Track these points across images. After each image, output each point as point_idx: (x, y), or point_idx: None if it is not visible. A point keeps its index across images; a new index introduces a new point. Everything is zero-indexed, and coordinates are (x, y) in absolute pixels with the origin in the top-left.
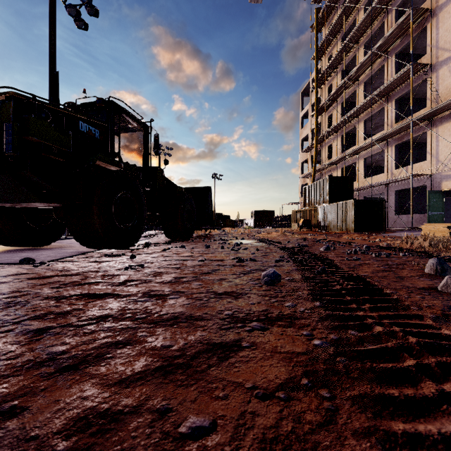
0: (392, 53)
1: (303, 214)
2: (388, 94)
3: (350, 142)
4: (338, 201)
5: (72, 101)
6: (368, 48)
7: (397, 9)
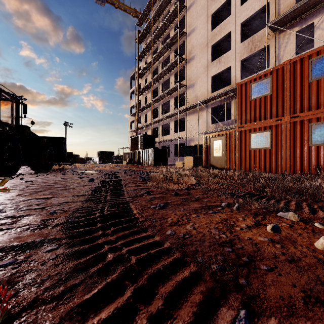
0: (173, 73)
1: (130, 155)
2: (171, 94)
3: (156, 114)
4: (147, 148)
5: None
6: (164, 65)
7: (175, 51)
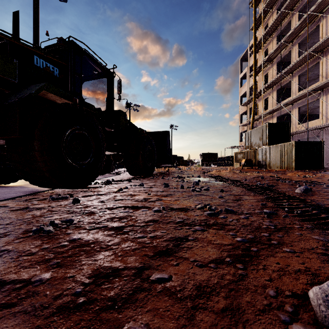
0: (327, 14)
1: (244, 155)
2: (323, 50)
3: (284, 95)
4: (277, 144)
5: (36, 44)
6: (301, 15)
7: None
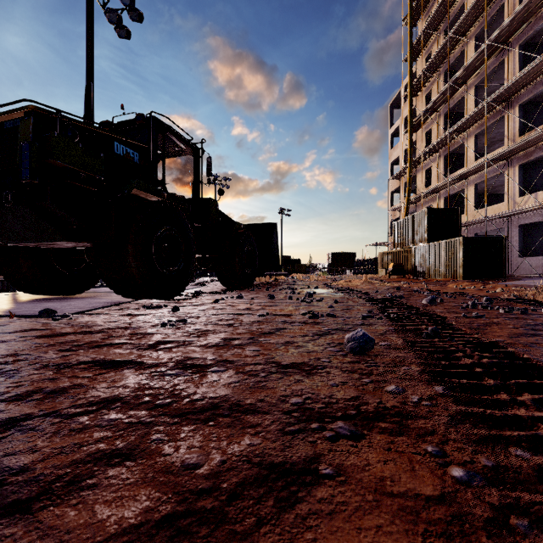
0: (514, 45)
1: (393, 257)
2: (509, 99)
3: (456, 164)
4: (440, 240)
5: (108, 120)
6: (480, 41)
7: None
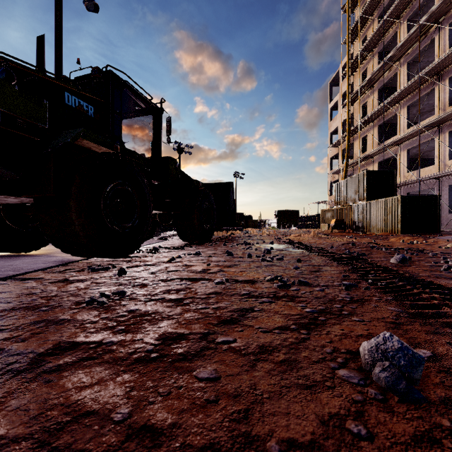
0: (445, 24)
1: (334, 214)
2: (440, 72)
3: (389, 133)
4: (378, 199)
5: (64, 75)
6: (411, 24)
7: None
